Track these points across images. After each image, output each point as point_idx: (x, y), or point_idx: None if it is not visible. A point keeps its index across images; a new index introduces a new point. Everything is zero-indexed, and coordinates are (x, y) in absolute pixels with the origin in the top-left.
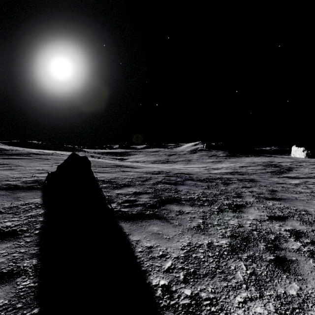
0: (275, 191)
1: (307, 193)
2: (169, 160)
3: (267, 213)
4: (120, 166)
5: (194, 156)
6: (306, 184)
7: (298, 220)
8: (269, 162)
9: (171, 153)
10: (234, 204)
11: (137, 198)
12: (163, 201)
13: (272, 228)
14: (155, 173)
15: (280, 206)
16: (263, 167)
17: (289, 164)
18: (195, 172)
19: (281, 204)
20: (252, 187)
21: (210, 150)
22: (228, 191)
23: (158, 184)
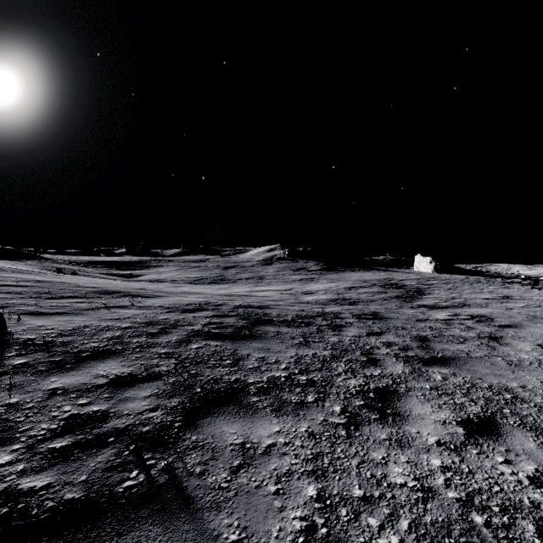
0: (427, 340)
1: (475, 339)
2: (224, 277)
3: (452, 410)
4: (110, 294)
5: (269, 270)
6: (460, 320)
7: (521, 426)
8: (388, 280)
9: (228, 264)
10: (372, 388)
11: (116, 401)
12: (196, 402)
13: (500, 477)
14: (191, 307)
15: (460, 383)
16: (381, 289)
17: (416, 283)
18: (272, 300)
19: (457, 375)
20: (385, 333)
21: (295, 260)
22: (346, 347)
23: (192, 341)
